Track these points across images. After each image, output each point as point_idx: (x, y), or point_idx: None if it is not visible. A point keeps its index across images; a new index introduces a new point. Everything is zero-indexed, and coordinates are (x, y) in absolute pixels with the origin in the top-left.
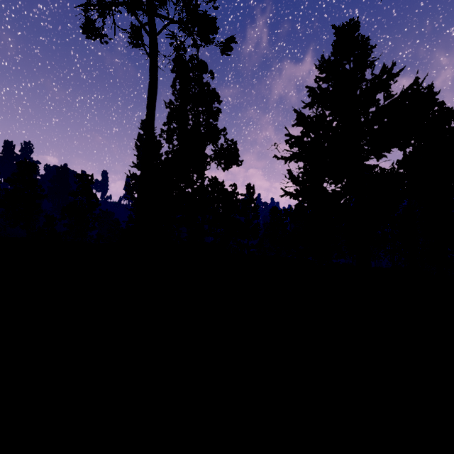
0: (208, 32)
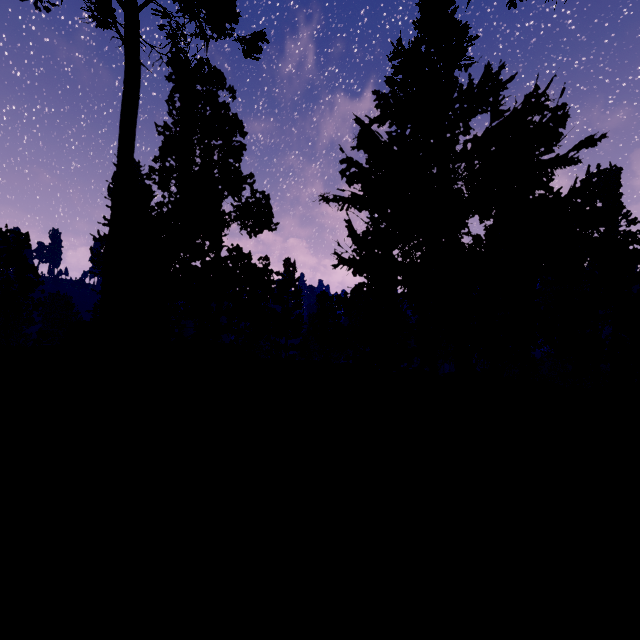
0: (223, 19)
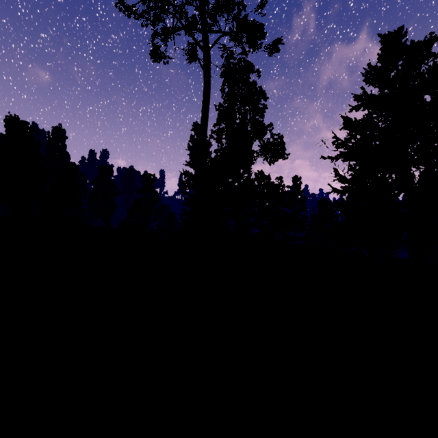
0: (256, 39)
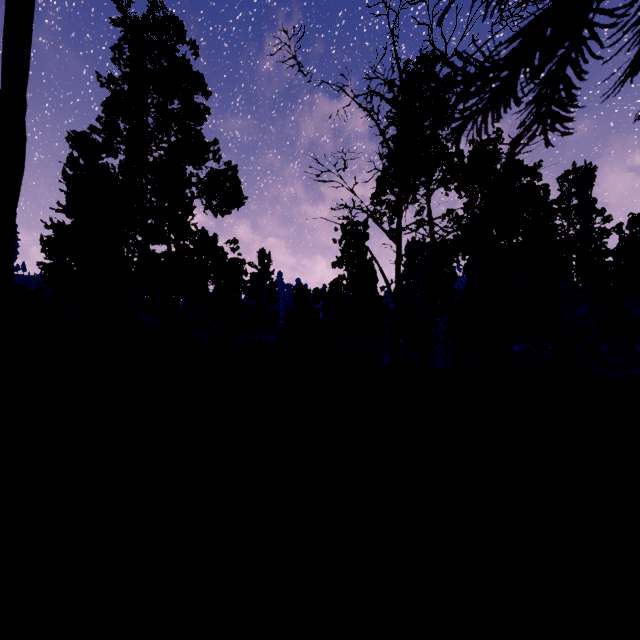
0: None
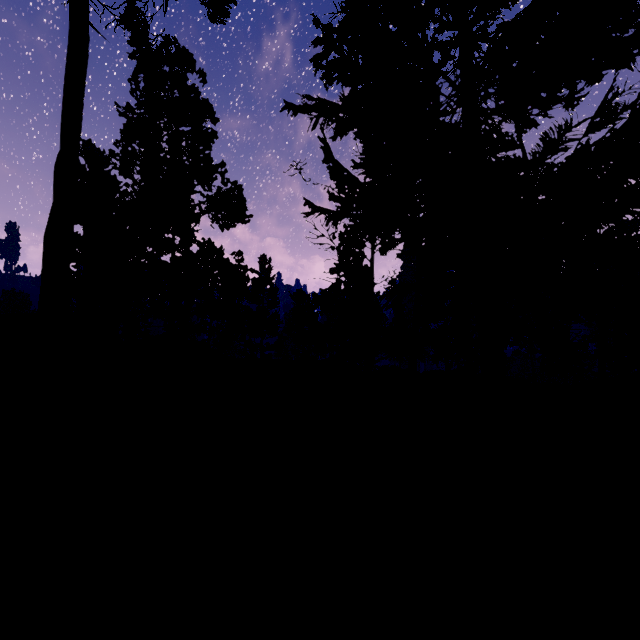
0: None
